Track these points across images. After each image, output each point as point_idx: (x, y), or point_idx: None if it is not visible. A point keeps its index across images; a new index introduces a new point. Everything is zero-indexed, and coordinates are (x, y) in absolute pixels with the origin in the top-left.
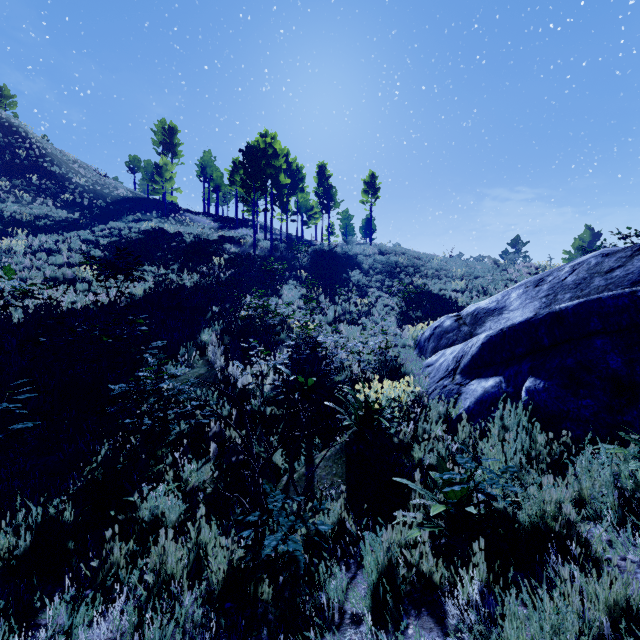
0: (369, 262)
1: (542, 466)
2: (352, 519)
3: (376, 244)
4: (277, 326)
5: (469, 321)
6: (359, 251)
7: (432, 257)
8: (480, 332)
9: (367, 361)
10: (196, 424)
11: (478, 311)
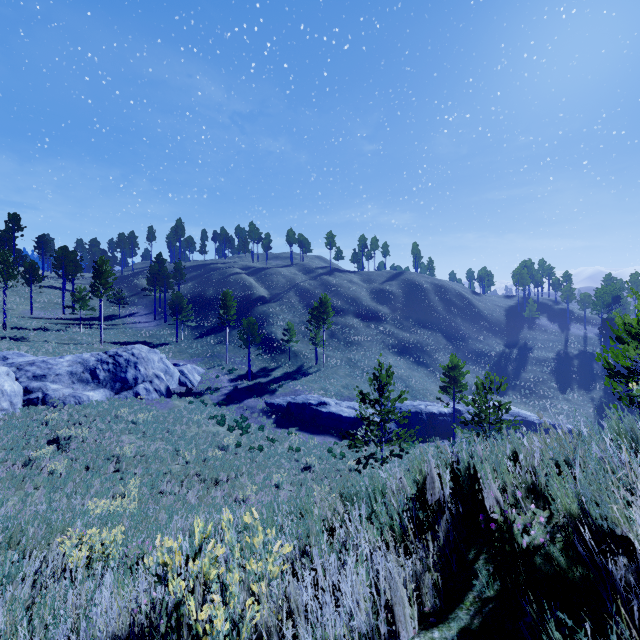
0: None
1: None
2: None
3: None
4: None
5: None
6: None
7: None
8: None
9: None
10: None
11: None
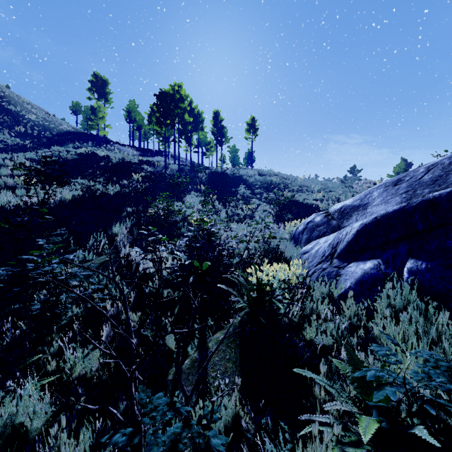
0: (251, 180)
1: (451, 351)
2: (248, 416)
3: (256, 169)
4: (180, 223)
5: (337, 216)
6: (244, 173)
7: (296, 178)
8: (347, 224)
9: (255, 248)
10: (91, 308)
11: (345, 208)
